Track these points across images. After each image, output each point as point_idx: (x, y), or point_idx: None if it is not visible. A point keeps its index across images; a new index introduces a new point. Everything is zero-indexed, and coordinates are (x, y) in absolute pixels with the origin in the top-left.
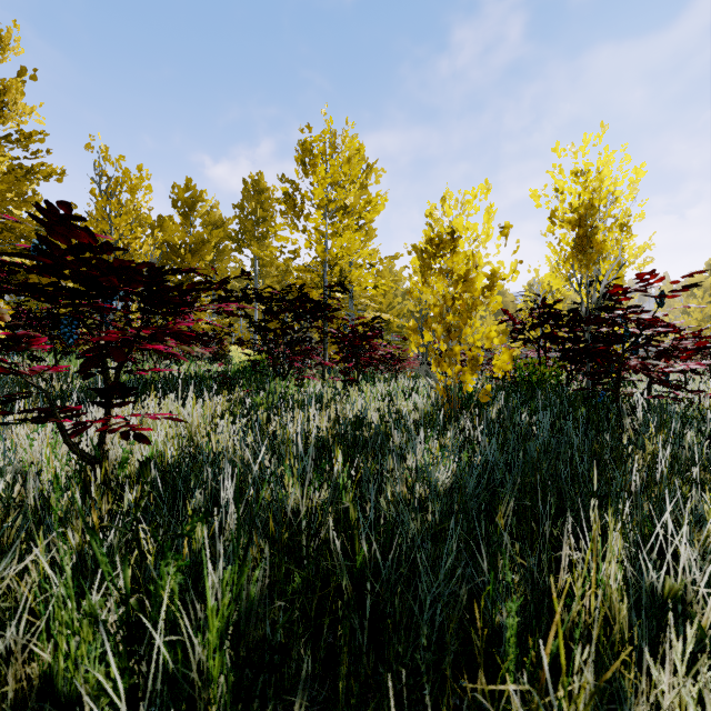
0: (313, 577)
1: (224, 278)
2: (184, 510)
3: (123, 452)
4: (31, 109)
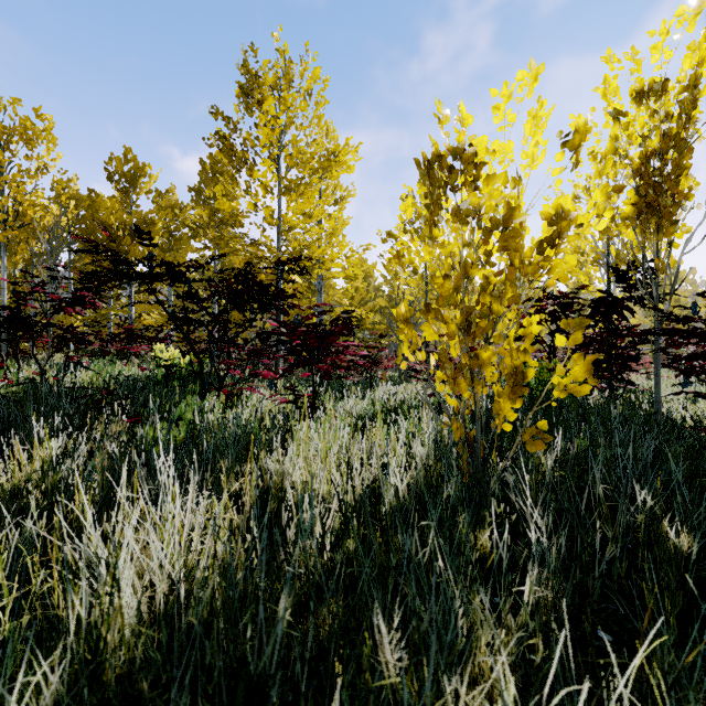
0: None
1: None
2: None
3: None
4: None
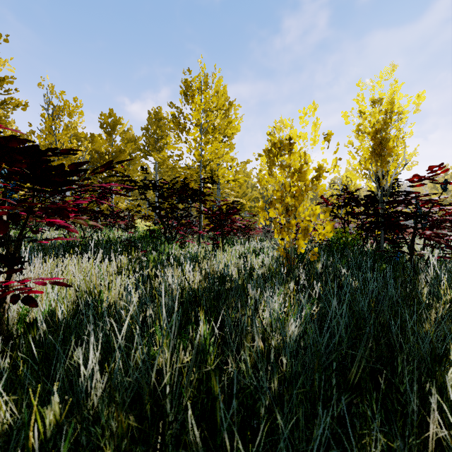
0: (179, 431)
1: (108, 162)
2: (73, 360)
3: (22, 310)
4: (4, 61)
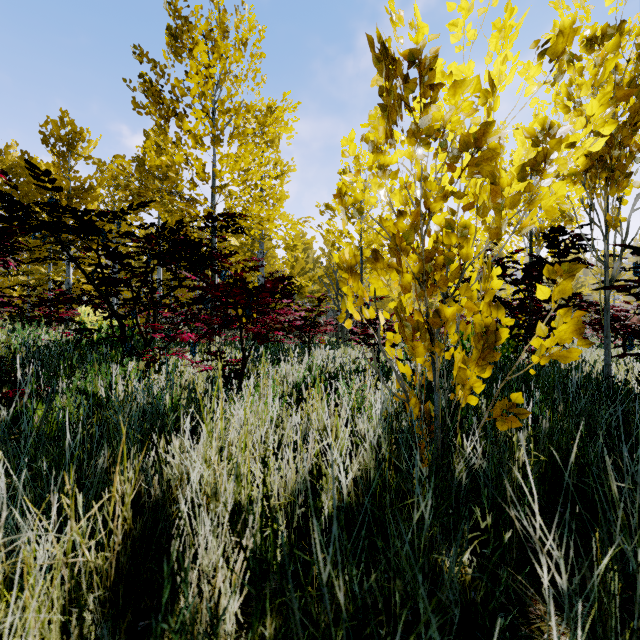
0: None
1: None
2: None
3: None
4: None
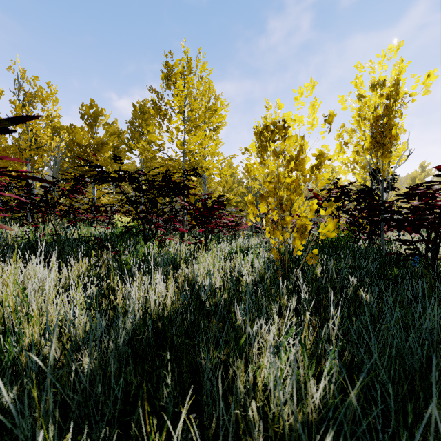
0: None
1: None
2: None
3: None
4: None
